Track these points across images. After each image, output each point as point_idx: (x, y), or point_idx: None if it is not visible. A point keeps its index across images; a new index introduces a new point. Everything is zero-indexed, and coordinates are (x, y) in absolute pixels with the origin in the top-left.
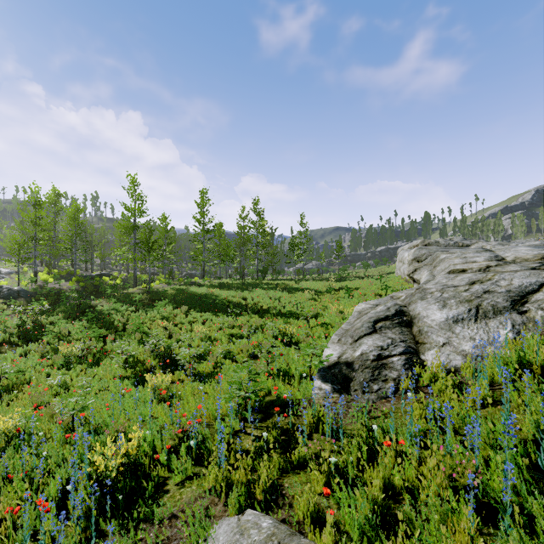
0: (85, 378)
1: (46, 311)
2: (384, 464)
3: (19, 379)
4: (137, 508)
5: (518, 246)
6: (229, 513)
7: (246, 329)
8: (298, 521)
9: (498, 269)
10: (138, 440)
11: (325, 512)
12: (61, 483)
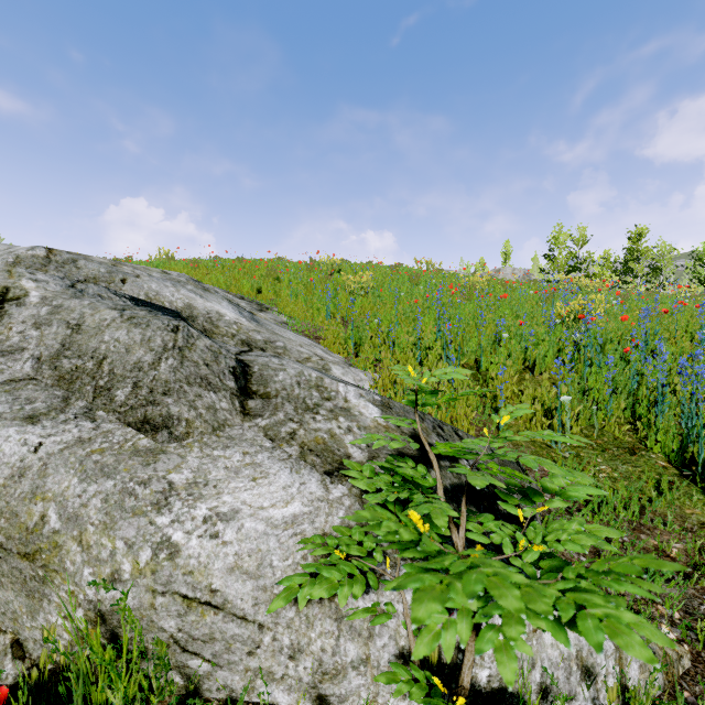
0: None
1: None
2: None
3: None
4: None
5: None
6: None
7: None
8: None
9: None
10: None
11: None
12: None
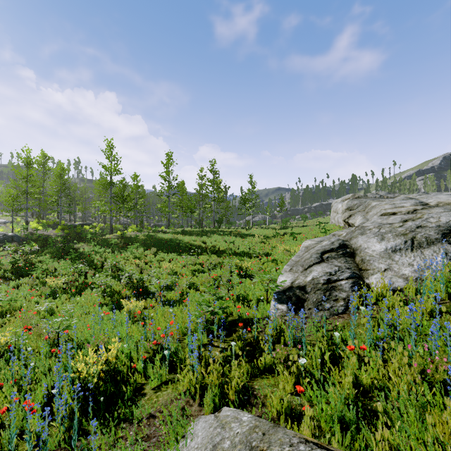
0: (69, 305)
1: (35, 252)
2: (350, 365)
3: (12, 306)
4: (117, 410)
5: (438, 194)
6: (205, 412)
7: (207, 264)
8: (272, 418)
9: (424, 211)
10: (117, 351)
11: (298, 409)
12: (47, 389)
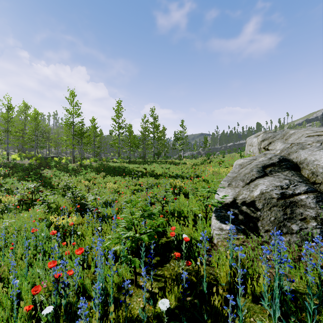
0: (9, 221)
1: (6, 176)
2: None
3: None
4: None
5: None
6: None
7: (144, 183)
8: None
9: None
10: None
11: None
12: None
